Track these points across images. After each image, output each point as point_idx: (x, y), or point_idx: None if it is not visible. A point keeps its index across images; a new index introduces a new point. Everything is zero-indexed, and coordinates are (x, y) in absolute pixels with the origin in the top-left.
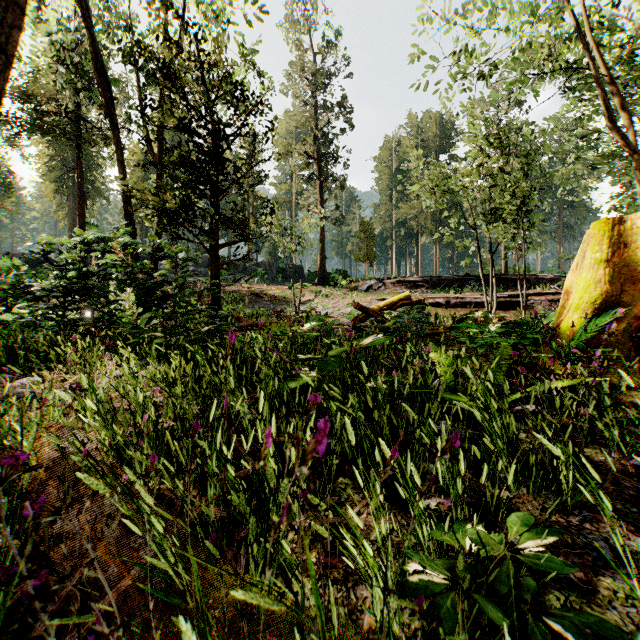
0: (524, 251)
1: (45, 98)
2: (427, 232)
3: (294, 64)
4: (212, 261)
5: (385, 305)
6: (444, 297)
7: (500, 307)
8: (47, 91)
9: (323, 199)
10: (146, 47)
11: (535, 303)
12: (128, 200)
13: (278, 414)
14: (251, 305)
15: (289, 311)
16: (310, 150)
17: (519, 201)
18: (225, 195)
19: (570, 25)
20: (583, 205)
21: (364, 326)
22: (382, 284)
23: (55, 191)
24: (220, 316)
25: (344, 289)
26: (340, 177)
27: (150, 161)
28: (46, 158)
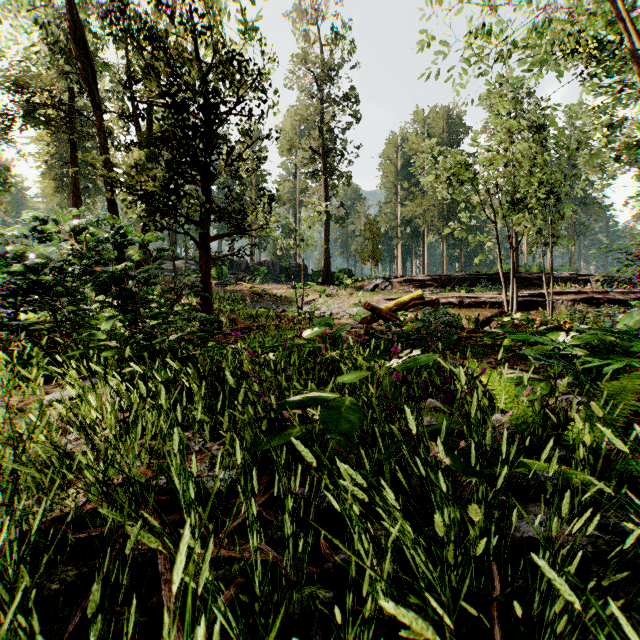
0: (551, 245)
1: (36, 88)
2: (434, 230)
3: (297, 56)
4: (201, 255)
5: (395, 305)
6: (457, 296)
7: (518, 307)
8: (38, 81)
9: (327, 196)
10: (122, 5)
11: (556, 303)
12: (111, 189)
13: (259, 478)
14: (252, 305)
15: (292, 311)
16: (314, 145)
17: (547, 189)
18: (215, 178)
19: (597, 0)
20: (596, 202)
21: (379, 332)
22: (389, 283)
23: (55, 190)
24: (199, 319)
25: (349, 288)
26: (345, 173)
27: (131, 141)
28: (46, 156)
